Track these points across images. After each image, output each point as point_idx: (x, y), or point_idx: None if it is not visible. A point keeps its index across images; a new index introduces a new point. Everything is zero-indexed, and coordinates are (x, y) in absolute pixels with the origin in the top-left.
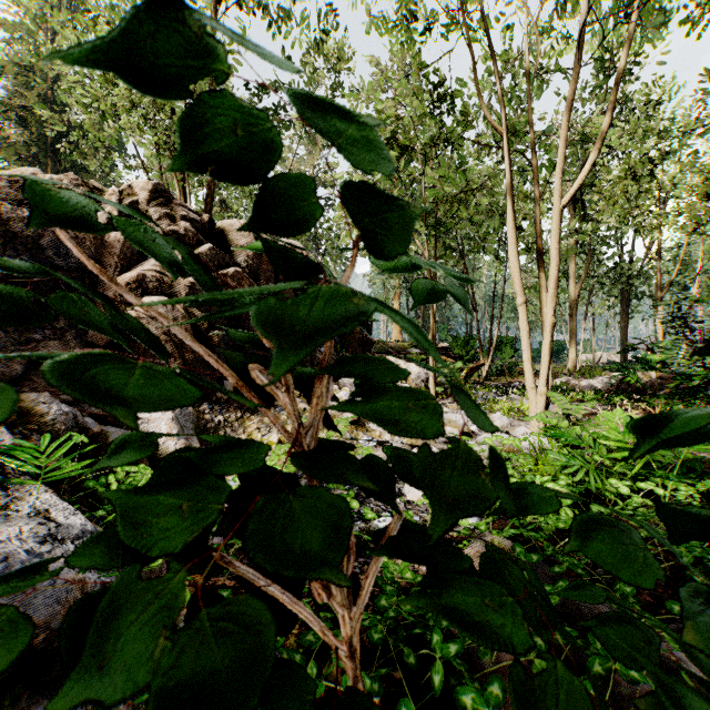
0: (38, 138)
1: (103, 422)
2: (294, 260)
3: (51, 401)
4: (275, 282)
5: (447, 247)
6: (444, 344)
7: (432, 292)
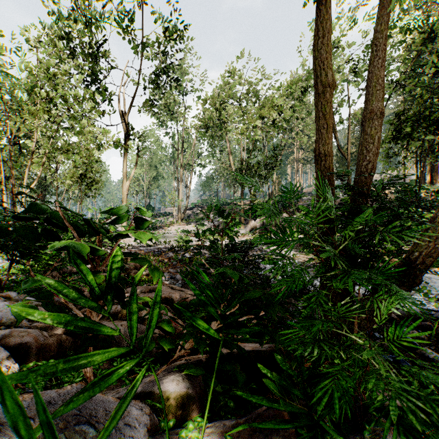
0: None
1: None
2: None
3: None
4: None
5: None
6: None
7: None
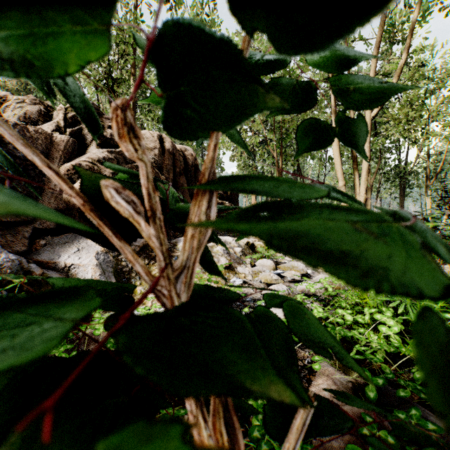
0: (25, 86)
1: (46, 267)
2: None
3: (2, 251)
4: (173, 173)
5: (287, 154)
6: None
7: (312, 129)
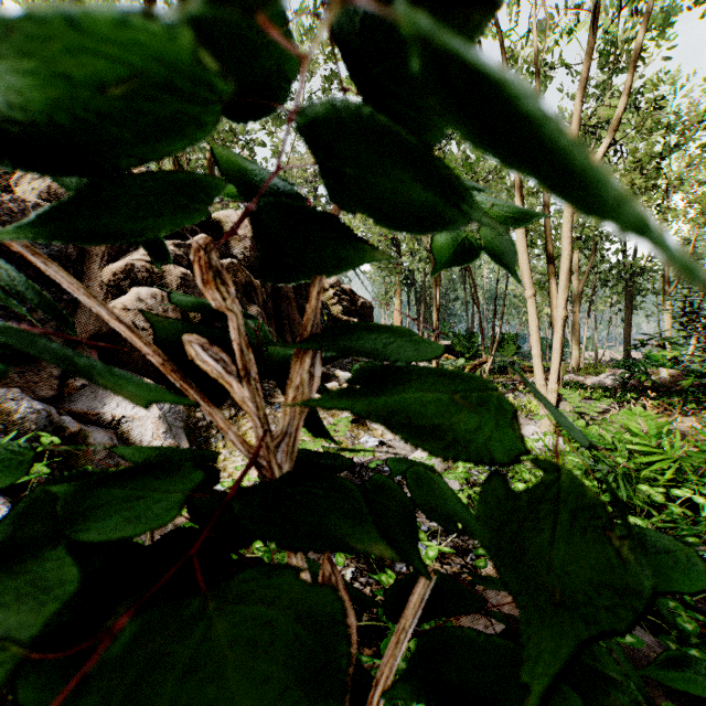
0: None
1: (84, 420)
2: (263, 179)
3: (22, 397)
4: None
5: None
6: (445, 342)
7: (459, 250)
